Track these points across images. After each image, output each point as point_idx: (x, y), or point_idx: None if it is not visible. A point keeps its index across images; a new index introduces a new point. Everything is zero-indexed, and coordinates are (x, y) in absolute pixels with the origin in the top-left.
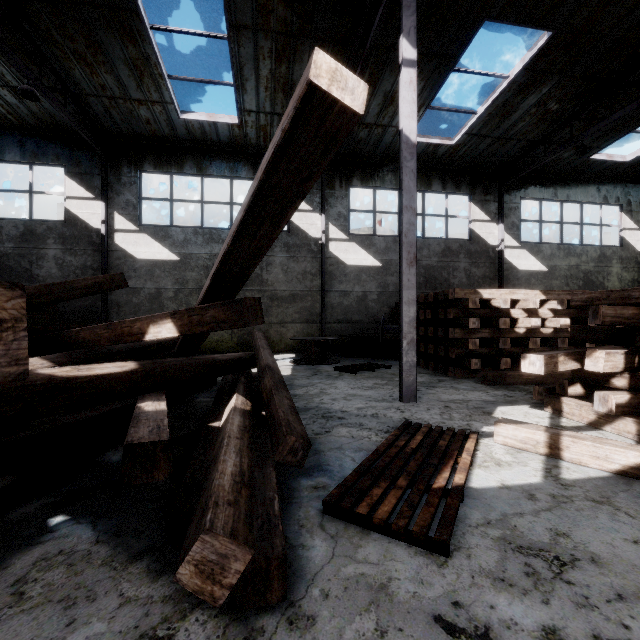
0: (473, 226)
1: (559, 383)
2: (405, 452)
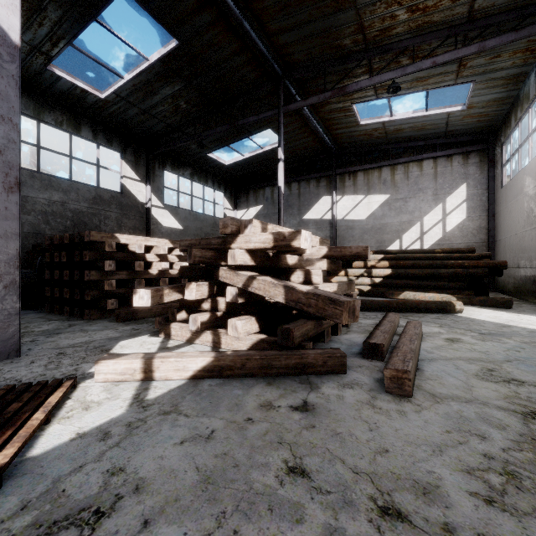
0: (125, 182)
1: (172, 312)
2: None
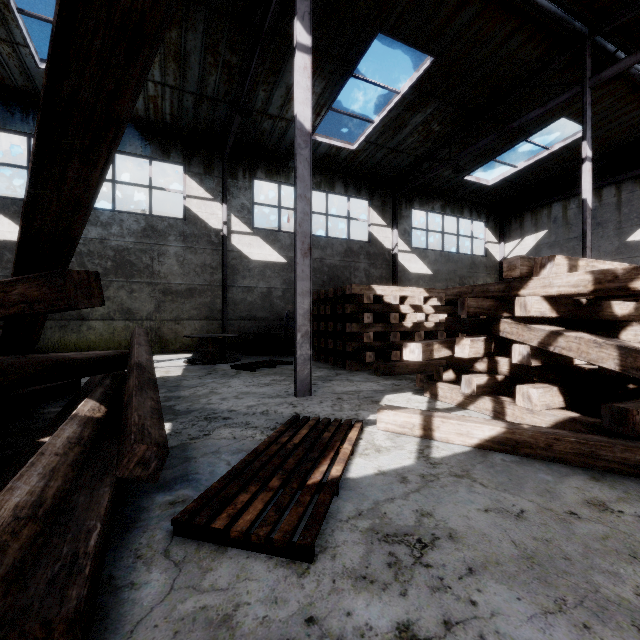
0: (372, 229)
1: (436, 370)
2: (286, 448)
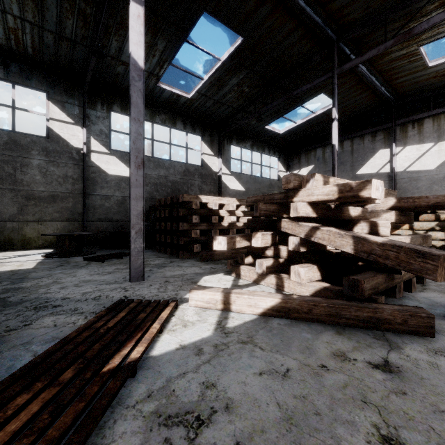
0: (203, 157)
1: (240, 256)
2: (97, 334)
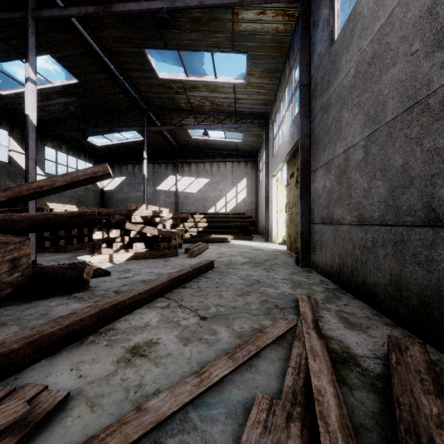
0: (12, 154)
1: (98, 244)
2: None
